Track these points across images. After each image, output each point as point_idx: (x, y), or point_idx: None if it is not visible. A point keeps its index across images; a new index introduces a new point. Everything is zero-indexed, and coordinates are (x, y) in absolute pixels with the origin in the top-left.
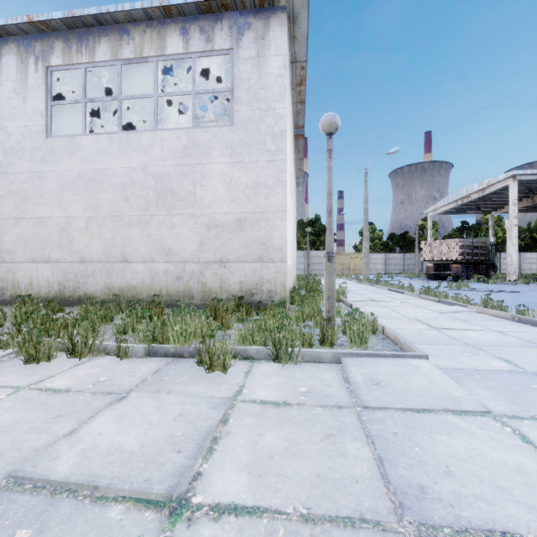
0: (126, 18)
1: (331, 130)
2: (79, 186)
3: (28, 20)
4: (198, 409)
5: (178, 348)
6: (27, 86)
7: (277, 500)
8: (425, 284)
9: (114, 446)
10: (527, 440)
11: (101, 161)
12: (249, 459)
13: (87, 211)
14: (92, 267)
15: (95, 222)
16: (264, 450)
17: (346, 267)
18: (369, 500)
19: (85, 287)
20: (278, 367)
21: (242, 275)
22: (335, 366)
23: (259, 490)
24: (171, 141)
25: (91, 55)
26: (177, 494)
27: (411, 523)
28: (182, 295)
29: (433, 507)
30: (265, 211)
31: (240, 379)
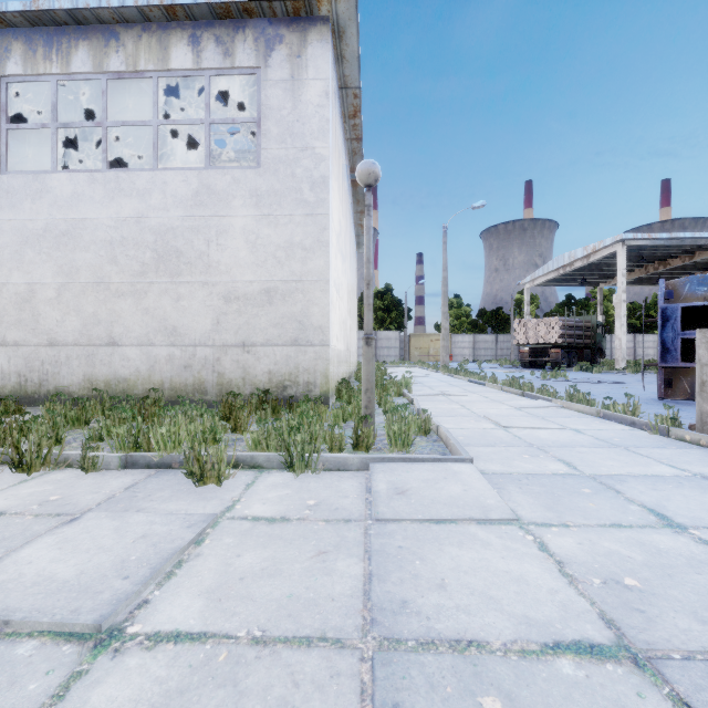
0: (114, 17)
1: (370, 181)
2: (47, 242)
3: None
4: (168, 528)
5: (165, 457)
6: None
7: (231, 624)
8: (517, 374)
9: (44, 576)
10: (544, 548)
11: (80, 208)
12: (214, 582)
13: (59, 275)
14: (66, 352)
15: (70, 291)
16: (236, 572)
17: (424, 352)
18: (339, 618)
19: (56, 379)
20: (291, 478)
21: (272, 363)
22: (362, 474)
23: (214, 615)
24: (177, 185)
25: (65, 64)
26: (110, 625)
27: (375, 639)
28: (191, 390)
29: (407, 621)
30: (302, 280)
31: (237, 493)
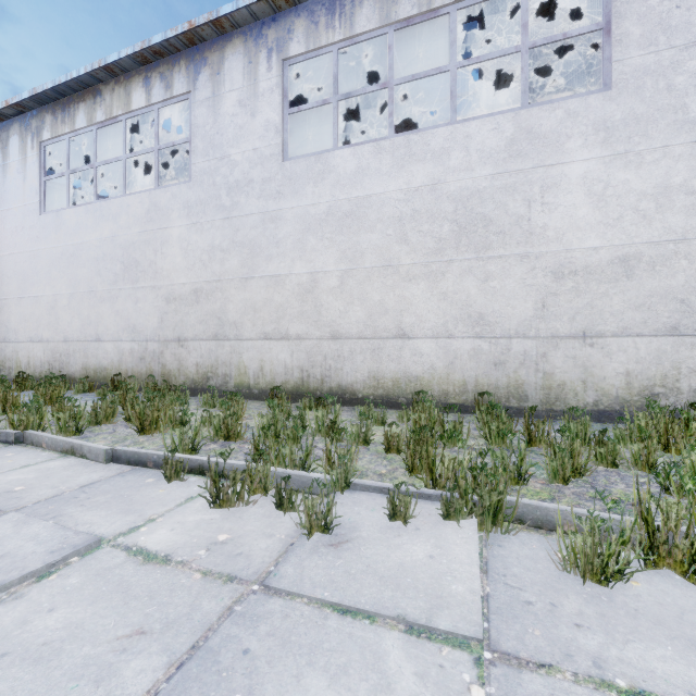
0: None
1: None
2: (329, 226)
3: None
4: None
5: None
6: (256, 93)
7: None
8: None
9: None
10: None
11: (364, 184)
12: None
13: (342, 261)
14: (350, 345)
15: (353, 278)
16: None
17: None
18: None
19: (338, 375)
20: None
21: (631, 360)
22: None
23: None
24: (483, 136)
25: (348, 27)
26: None
27: None
28: (504, 393)
29: None
30: (685, 239)
31: None
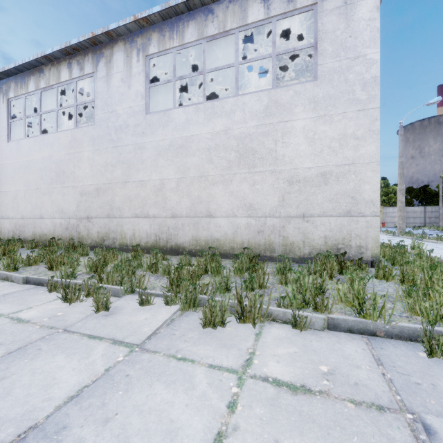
0: None
1: None
2: (171, 153)
3: (134, 19)
4: None
5: (368, 324)
6: (131, 74)
7: None
8: None
9: None
10: None
11: (189, 129)
12: None
13: (177, 173)
14: (182, 221)
15: (184, 183)
16: None
17: None
18: None
19: (175, 238)
20: None
21: (327, 230)
22: None
23: None
24: (252, 103)
25: (181, 39)
26: None
27: None
28: (263, 248)
29: None
30: (354, 164)
31: None
